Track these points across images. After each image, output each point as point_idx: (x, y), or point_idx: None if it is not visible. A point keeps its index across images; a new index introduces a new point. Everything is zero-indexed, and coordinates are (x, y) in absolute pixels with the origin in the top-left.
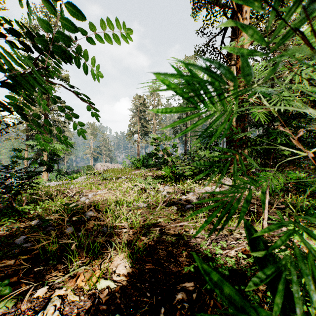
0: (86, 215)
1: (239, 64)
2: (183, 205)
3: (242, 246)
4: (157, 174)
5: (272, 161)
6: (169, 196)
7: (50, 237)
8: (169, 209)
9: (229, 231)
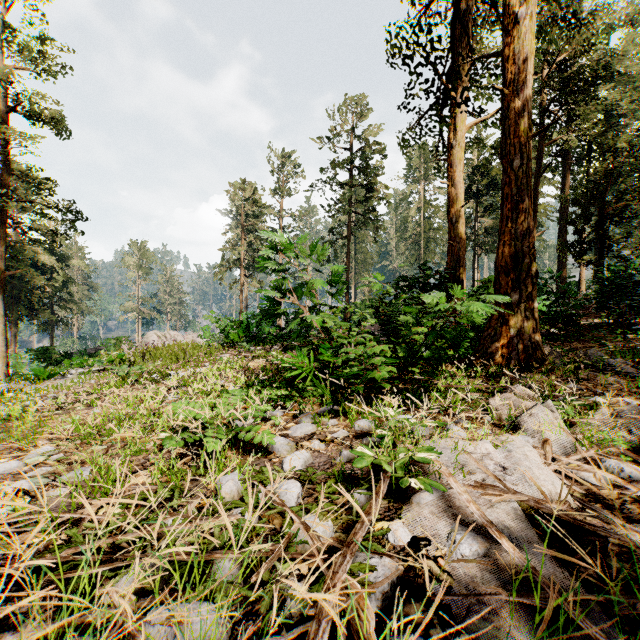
0: None
1: (513, 46)
2: None
3: None
4: (279, 361)
5: (553, 326)
6: (318, 607)
7: None
8: None
9: None
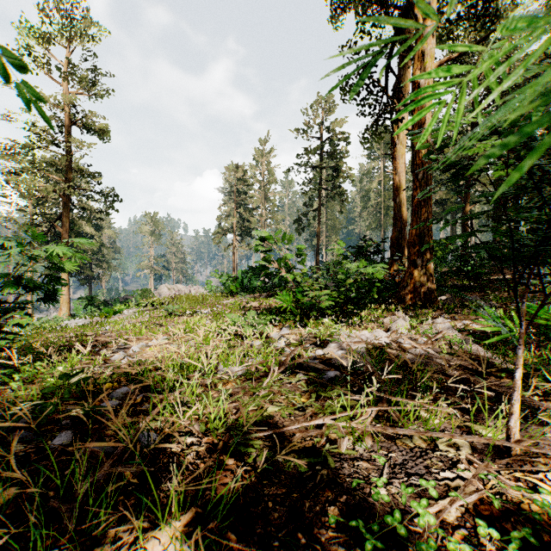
0: (113, 396)
1: None
2: (320, 370)
3: (475, 493)
4: (267, 304)
5: (472, 280)
6: (291, 352)
7: (8, 462)
8: (291, 381)
9: (429, 440)
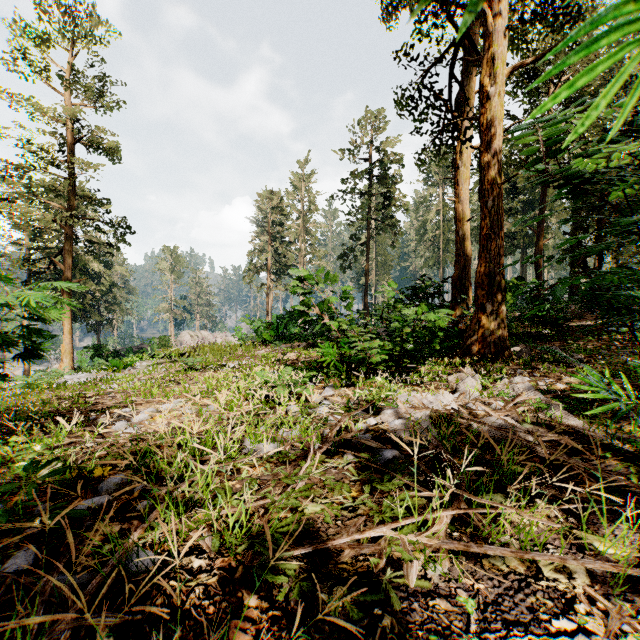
0: (103, 488)
1: (487, 115)
2: (373, 447)
3: None
4: (307, 356)
5: (549, 327)
6: (336, 424)
7: None
8: (337, 464)
9: (528, 561)
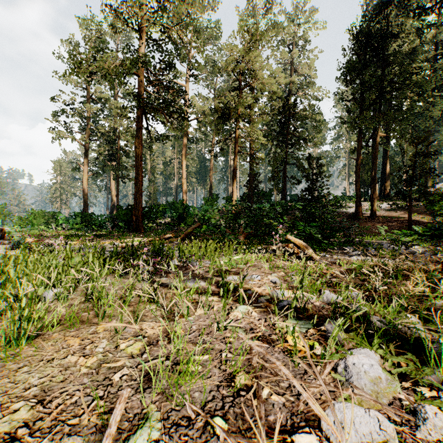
0: None
1: (83, 184)
2: None
3: None
4: None
5: None
6: None
7: None
8: None
9: None
